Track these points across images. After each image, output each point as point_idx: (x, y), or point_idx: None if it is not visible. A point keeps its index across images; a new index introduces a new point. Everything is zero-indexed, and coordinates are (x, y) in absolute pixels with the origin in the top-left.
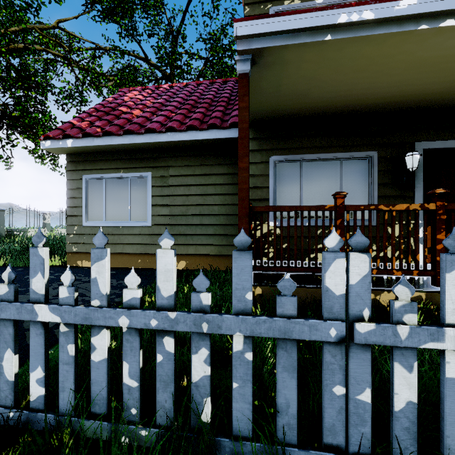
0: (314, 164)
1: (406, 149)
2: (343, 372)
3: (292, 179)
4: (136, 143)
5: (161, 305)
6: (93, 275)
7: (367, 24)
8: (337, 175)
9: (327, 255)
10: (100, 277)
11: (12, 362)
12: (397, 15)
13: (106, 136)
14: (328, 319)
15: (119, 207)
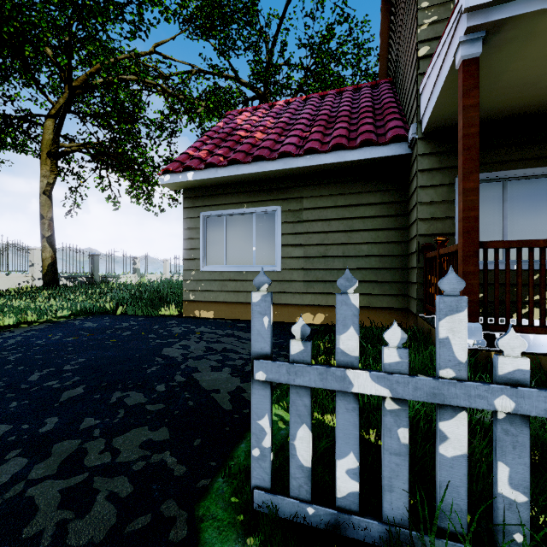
0: (525, 183)
1: None
2: None
3: (489, 205)
4: (267, 172)
5: None
6: (442, 334)
7: None
8: None
9: None
10: (455, 337)
11: (308, 442)
12: None
13: (232, 165)
14: None
15: (241, 248)
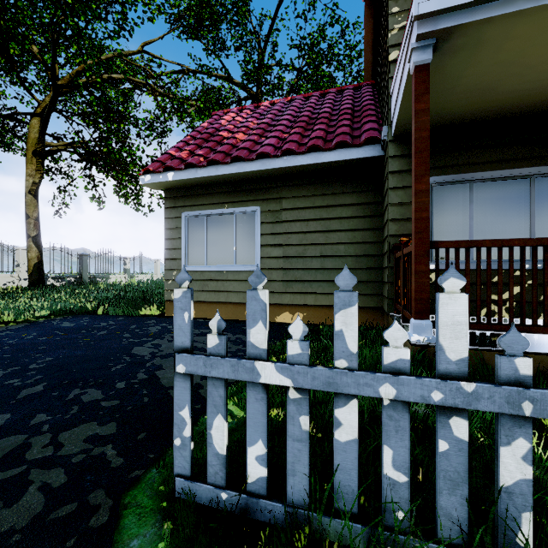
0: (490, 185)
1: None
2: None
3: (456, 207)
4: (245, 172)
5: (446, 371)
6: (337, 327)
7: None
8: (526, 198)
9: None
10: (348, 330)
11: (223, 431)
12: None
13: (211, 166)
14: None
15: (222, 248)
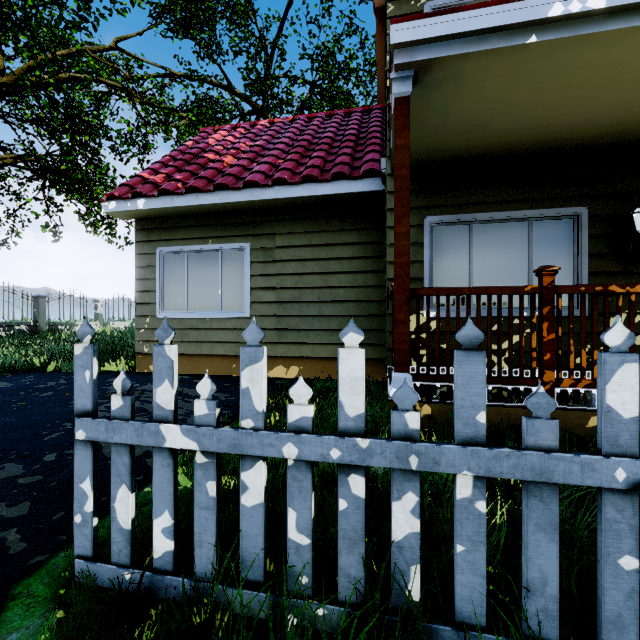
0: (490, 227)
1: (632, 203)
2: (635, 536)
3: (457, 249)
4: (231, 203)
5: (345, 428)
6: (244, 384)
7: (594, 16)
8: (525, 242)
9: (609, 358)
10: (254, 387)
11: (128, 503)
12: None
13: (191, 194)
14: (610, 455)
15: (205, 291)
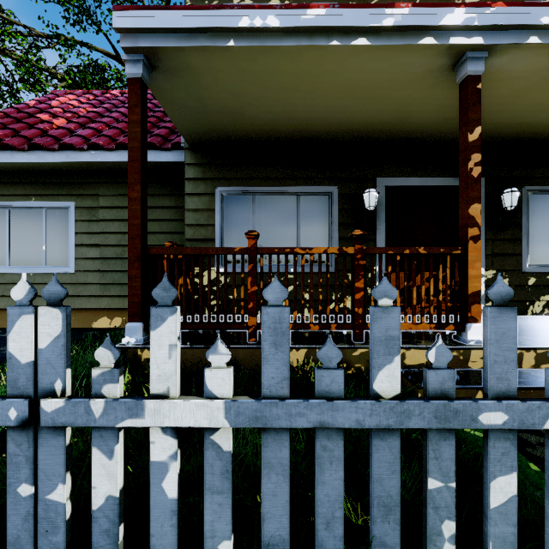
0: (269, 199)
1: (368, 185)
2: (30, 466)
3: (243, 216)
4: (49, 163)
5: None
6: None
7: (275, 32)
8: (294, 212)
9: (10, 311)
10: None
11: None
12: (304, 26)
13: (5, 151)
14: (11, 396)
15: (29, 247)
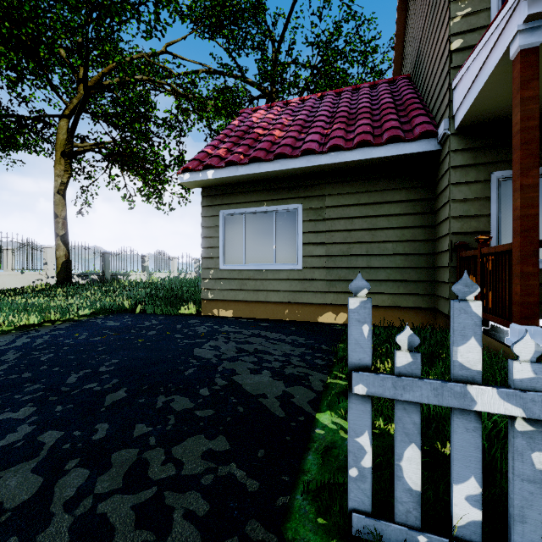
0: None
1: None
2: None
3: None
4: (289, 169)
5: None
6: None
7: None
8: None
9: None
10: None
11: (418, 464)
12: None
13: (253, 163)
14: None
15: (261, 247)
